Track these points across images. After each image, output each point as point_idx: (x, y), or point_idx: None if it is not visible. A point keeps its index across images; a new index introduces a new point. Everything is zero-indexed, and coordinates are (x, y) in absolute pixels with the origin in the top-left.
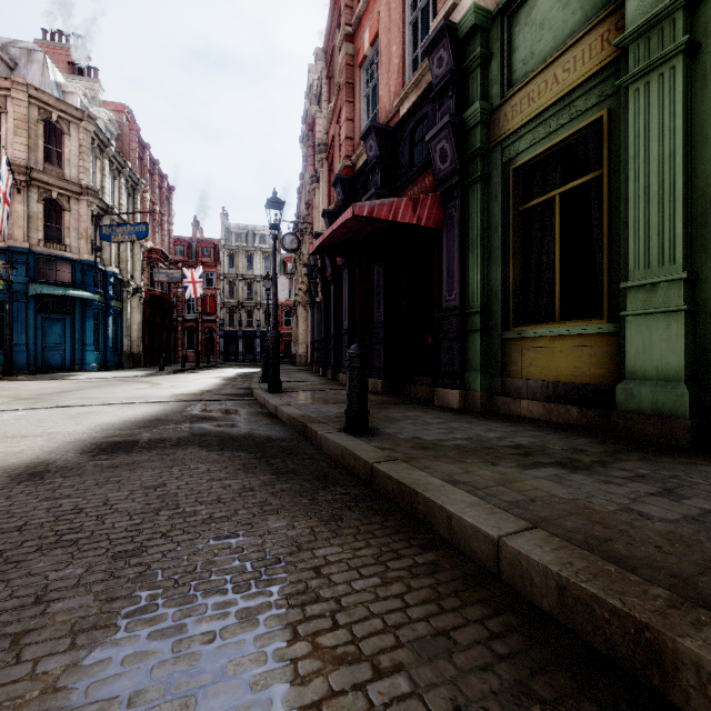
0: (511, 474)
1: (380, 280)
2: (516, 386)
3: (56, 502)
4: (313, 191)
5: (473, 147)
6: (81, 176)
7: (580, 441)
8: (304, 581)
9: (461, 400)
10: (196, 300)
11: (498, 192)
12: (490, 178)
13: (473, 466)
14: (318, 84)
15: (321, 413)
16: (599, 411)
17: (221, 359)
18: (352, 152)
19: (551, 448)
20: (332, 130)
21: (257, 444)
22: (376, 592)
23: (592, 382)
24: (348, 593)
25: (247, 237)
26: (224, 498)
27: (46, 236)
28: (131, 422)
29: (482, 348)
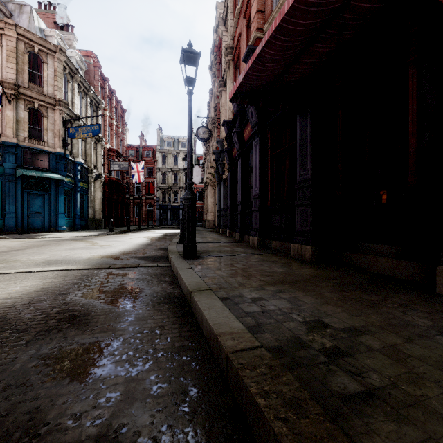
0: None
1: (306, 133)
2: None
3: None
4: (221, 93)
5: None
6: (55, 92)
7: None
8: None
9: None
10: (141, 185)
11: None
12: None
13: None
14: (224, 7)
15: (277, 328)
16: None
17: (157, 223)
18: (263, 25)
19: None
20: (238, 31)
21: None
22: None
23: None
24: None
25: (174, 143)
26: None
27: (30, 135)
28: None
29: None
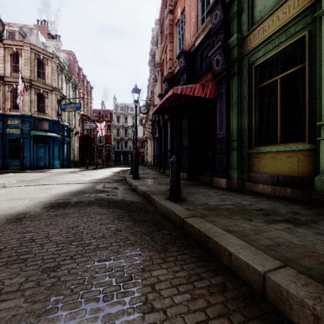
0: (261, 227)
1: (186, 125)
2: (255, 177)
3: (23, 235)
4: (154, 86)
5: (233, 57)
6: (52, 82)
7: (295, 207)
8: (145, 294)
9: (227, 184)
10: (102, 137)
11: (246, 79)
12: (242, 72)
13: (239, 221)
14: (156, 36)
15: (157, 189)
16: (303, 191)
17: (113, 163)
18: (172, 66)
19: (280, 211)
20: (163, 56)
21: (125, 205)
22: (188, 306)
23: (299, 175)
24: (171, 306)
25: (124, 108)
26: (106, 235)
27: (38, 109)
28: (69, 193)
29: (238, 157)
